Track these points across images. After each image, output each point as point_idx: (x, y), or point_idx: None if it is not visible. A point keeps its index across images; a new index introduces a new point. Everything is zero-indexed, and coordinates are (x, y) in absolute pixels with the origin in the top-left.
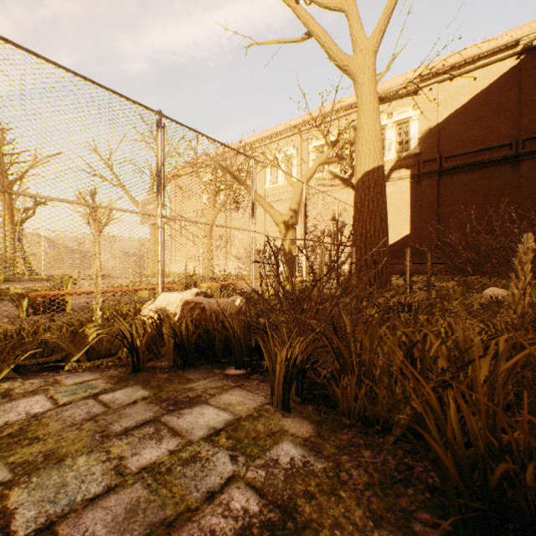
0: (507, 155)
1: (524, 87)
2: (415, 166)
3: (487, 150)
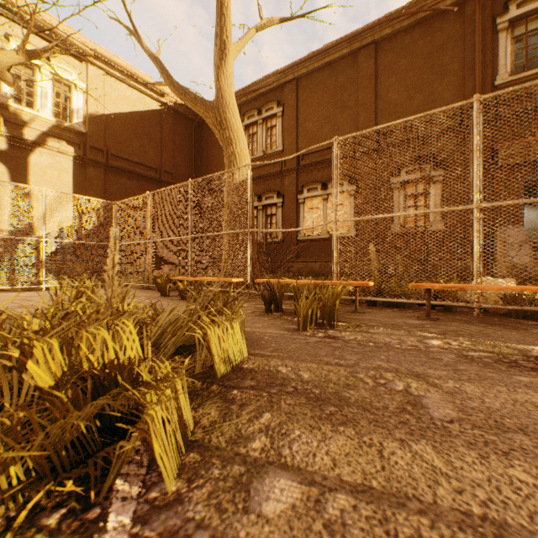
0: (156, 177)
1: (165, 131)
2: (81, 146)
3: (143, 166)
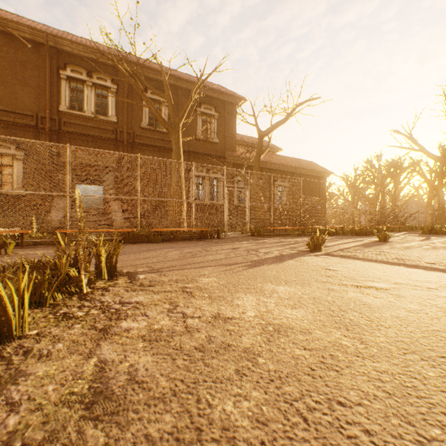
0: None
1: None
2: None
3: None
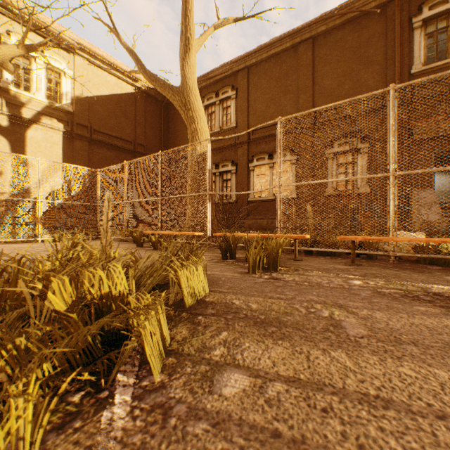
0: (131, 148)
1: (138, 111)
2: (69, 123)
3: (120, 139)
